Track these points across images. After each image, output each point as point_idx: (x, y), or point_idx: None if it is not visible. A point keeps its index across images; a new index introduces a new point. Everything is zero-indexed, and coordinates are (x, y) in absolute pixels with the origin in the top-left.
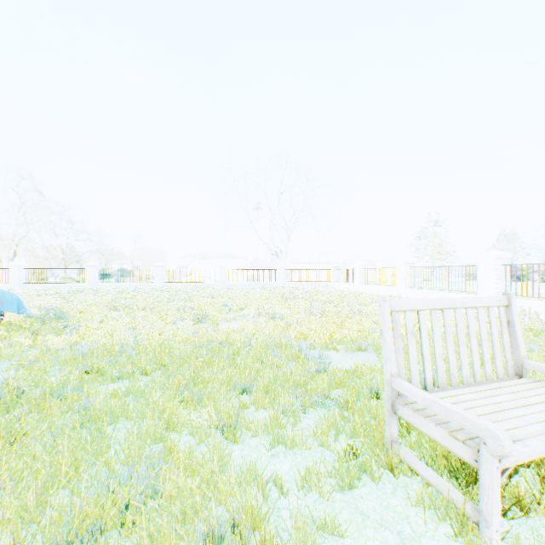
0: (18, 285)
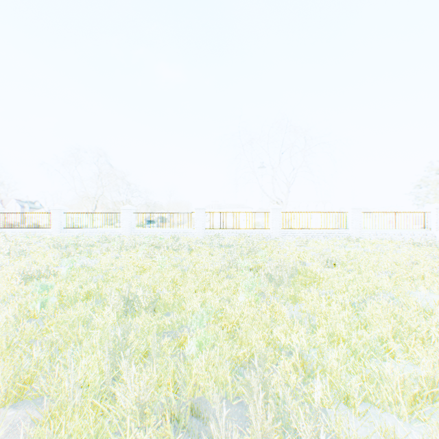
0: (58, 230)
